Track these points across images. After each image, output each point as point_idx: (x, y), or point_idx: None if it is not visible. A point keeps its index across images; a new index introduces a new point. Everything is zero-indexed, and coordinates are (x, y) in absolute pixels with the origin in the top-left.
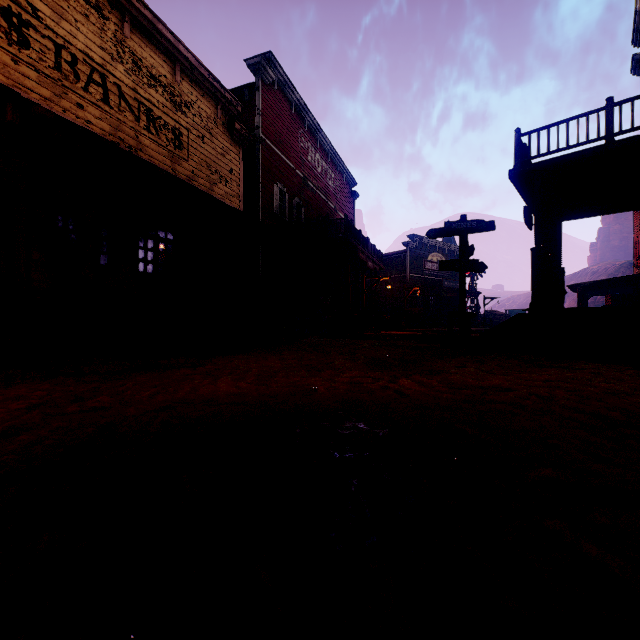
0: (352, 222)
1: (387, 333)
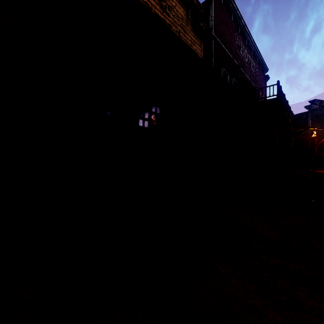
0: (281, 87)
1: (320, 172)
